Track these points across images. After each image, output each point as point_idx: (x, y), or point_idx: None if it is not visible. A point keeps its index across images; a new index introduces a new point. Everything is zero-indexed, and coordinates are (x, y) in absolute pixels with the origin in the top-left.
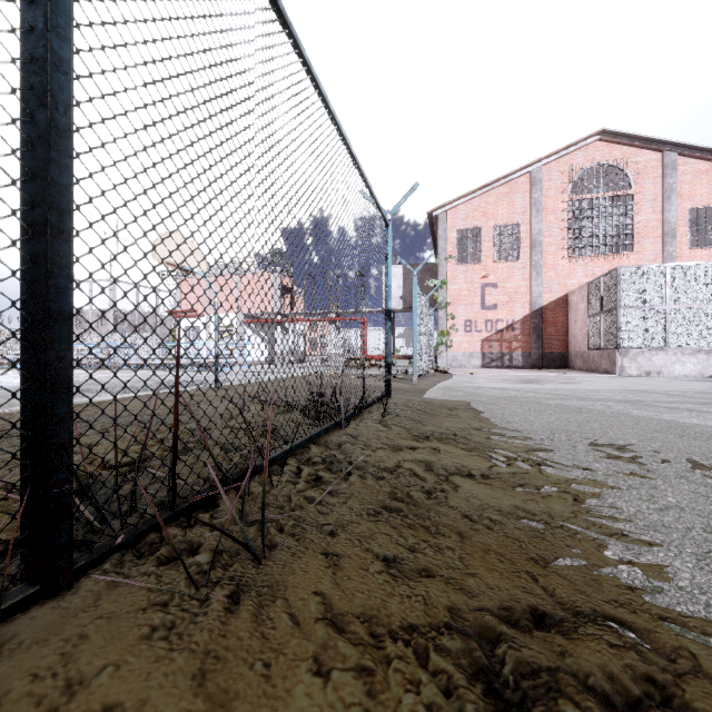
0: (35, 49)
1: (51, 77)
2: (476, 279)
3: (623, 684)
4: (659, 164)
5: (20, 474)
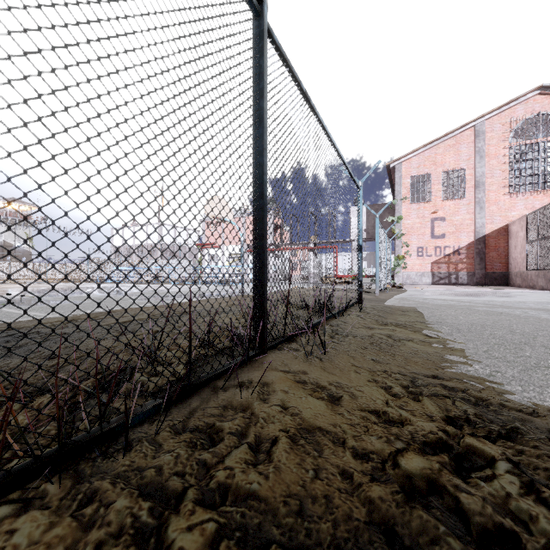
0: (259, 180)
1: (264, 189)
2: (427, 215)
3: (460, 387)
4: None
5: (253, 315)
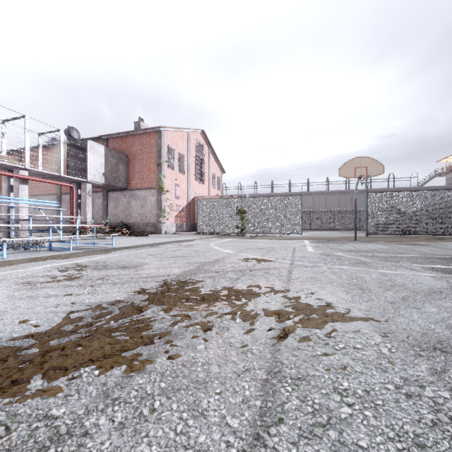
0: None
1: None
2: (174, 180)
3: None
4: (208, 152)
5: None
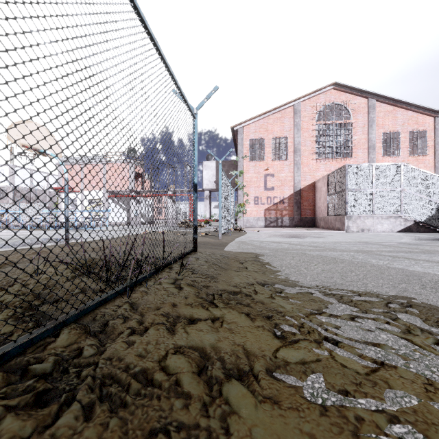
0: None
1: None
2: (261, 171)
3: None
4: (366, 105)
5: None
